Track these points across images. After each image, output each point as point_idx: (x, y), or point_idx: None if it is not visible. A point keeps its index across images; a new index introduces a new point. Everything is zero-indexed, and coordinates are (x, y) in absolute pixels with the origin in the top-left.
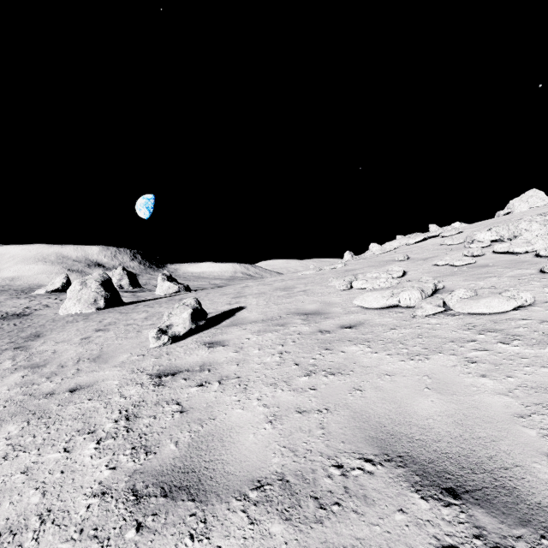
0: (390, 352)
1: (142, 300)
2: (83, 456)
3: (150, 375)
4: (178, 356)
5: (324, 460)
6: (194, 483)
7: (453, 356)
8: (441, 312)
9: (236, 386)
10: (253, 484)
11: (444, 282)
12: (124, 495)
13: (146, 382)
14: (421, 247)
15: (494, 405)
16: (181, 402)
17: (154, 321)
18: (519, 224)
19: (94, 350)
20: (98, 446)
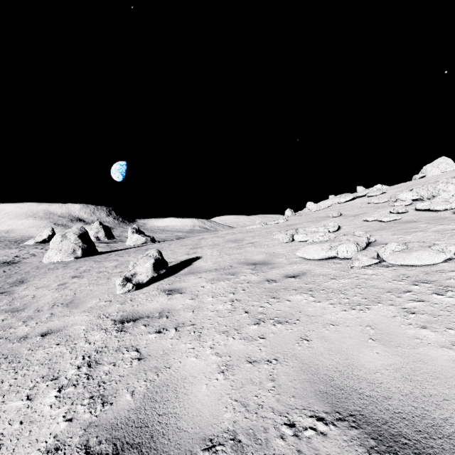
0: (332, 301)
1: (114, 250)
2: (43, 405)
3: (114, 321)
4: (140, 302)
5: (276, 417)
6: (147, 440)
7: (392, 306)
8: (375, 263)
9: (191, 333)
10: (204, 443)
11: (375, 236)
12: (77, 452)
13: (110, 327)
14: (351, 205)
15: (440, 359)
16: (140, 349)
17: (122, 269)
18: (437, 186)
19: (68, 295)
20: (58, 394)
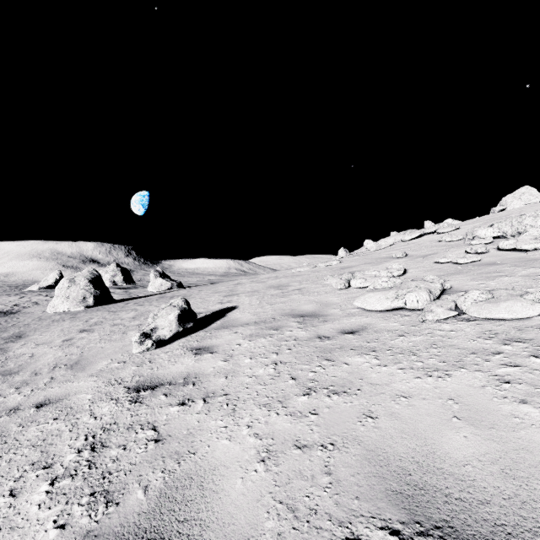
0: (401, 365)
1: (133, 298)
2: (29, 504)
3: (127, 388)
4: (161, 364)
5: (335, 528)
6: None
7: (479, 373)
8: (453, 316)
9: (223, 406)
10: None
11: (450, 282)
12: None
13: (122, 397)
14: (418, 244)
15: None
16: (158, 427)
17: (142, 321)
18: (523, 220)
19: (74, 354)
20: (50, 489)
